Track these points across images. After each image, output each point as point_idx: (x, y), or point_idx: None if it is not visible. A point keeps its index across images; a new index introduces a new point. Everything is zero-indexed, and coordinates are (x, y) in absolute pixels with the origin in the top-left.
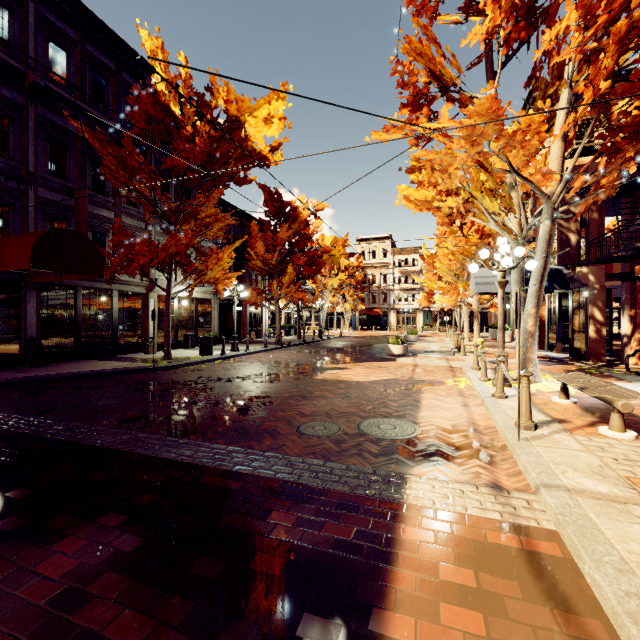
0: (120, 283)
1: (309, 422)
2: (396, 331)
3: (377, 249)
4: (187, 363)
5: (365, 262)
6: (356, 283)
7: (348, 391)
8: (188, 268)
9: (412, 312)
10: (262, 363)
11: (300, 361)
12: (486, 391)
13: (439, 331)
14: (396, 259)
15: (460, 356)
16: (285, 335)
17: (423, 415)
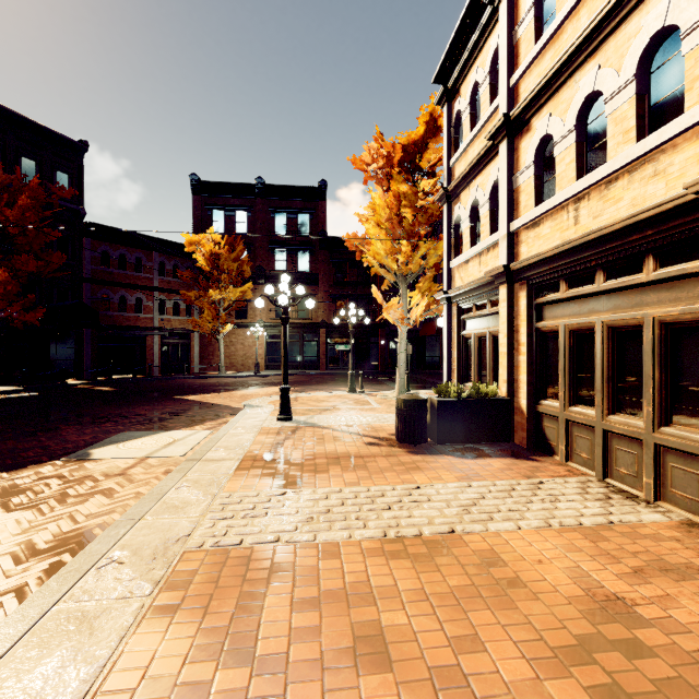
0: None
1: None
2: None
3: None
4: None
5: None
6: None
7: None
8: None
9: None
10: None
11: None
12: None
13: None
14: None
15: None
16: None
17: None
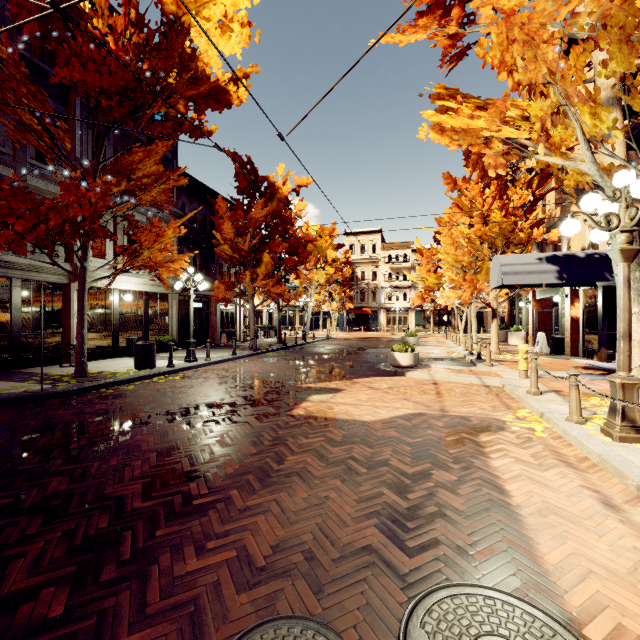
0: (23, 268)
1: (254, 630)
2: (386, 332)
3: (366, 244)
4: (105, 383)
5: (353, 258)
6: (343, 280)
7: (350, 451)
8: (118, 247)
9: (403, 311)
10: (220, 381)
11: (275, 376)
12: (620, 458)
13: (433, 332)
14: (386, 254)
15: (487, 367)
16: (264, 337)
17: (554, 561)
